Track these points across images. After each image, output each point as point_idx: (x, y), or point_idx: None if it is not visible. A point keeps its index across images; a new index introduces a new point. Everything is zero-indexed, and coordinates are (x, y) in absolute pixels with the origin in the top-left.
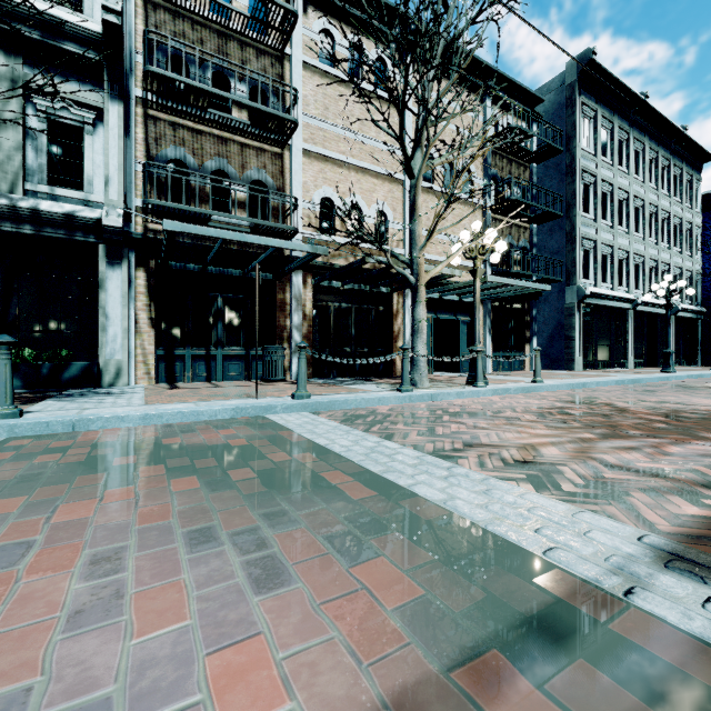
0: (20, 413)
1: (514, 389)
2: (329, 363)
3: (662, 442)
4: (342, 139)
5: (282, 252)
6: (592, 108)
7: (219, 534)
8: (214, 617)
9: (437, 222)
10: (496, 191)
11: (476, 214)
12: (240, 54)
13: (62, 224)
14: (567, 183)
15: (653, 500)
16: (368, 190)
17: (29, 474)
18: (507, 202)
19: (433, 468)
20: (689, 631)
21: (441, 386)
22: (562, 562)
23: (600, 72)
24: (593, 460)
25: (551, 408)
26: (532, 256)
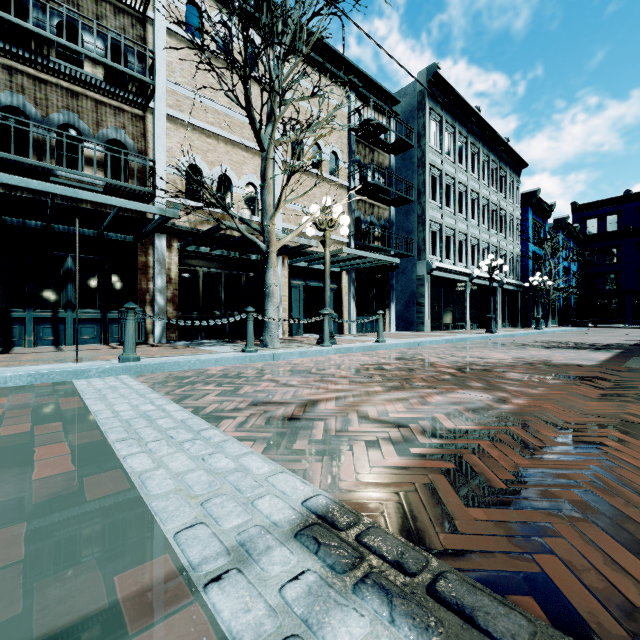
0: None
1: (356, 348)
2: (197, 326)
3: (432, 392)
4: (211, 110)
5: (144, 215)
6: (438, 113)
7: None
8: None
9: (281, 193)
10: (360, 175)
11: (342, 194)
12: (94, 8)
13: None
14: (418, 174)
15: (368, 452)
16: (238, 162)
17: None
18: (367, 185)
19: (184, 432)
20: (226, 632)
21: (292, 346)
22: (184, 544)
23: (444, 85)
24: (356, 413)
25: (373, 364)
26: (391, 233)
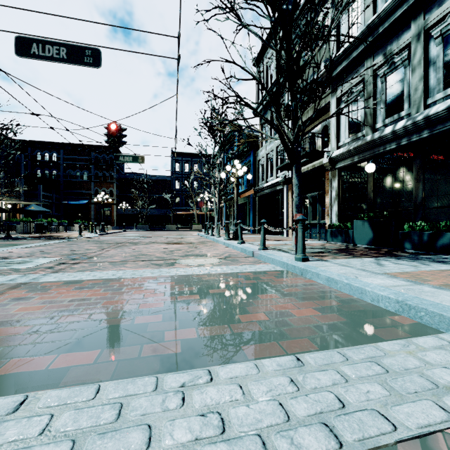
0: (304, 259)
1: None
2: None
3: None
4: None
5: None
6: None
7: (63, 314)
8: (4, 315)
9: None
10: None
11: None
12: None
13: (447, 117)
14: None
15: None
16: None
17: (207, 280)
18: None
19: None
20: None
21: None
22: None
23: None
24: None
25: None
26: None
